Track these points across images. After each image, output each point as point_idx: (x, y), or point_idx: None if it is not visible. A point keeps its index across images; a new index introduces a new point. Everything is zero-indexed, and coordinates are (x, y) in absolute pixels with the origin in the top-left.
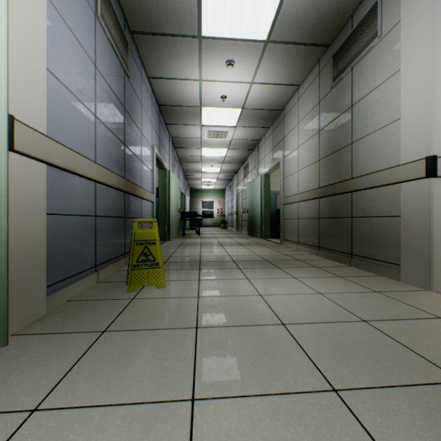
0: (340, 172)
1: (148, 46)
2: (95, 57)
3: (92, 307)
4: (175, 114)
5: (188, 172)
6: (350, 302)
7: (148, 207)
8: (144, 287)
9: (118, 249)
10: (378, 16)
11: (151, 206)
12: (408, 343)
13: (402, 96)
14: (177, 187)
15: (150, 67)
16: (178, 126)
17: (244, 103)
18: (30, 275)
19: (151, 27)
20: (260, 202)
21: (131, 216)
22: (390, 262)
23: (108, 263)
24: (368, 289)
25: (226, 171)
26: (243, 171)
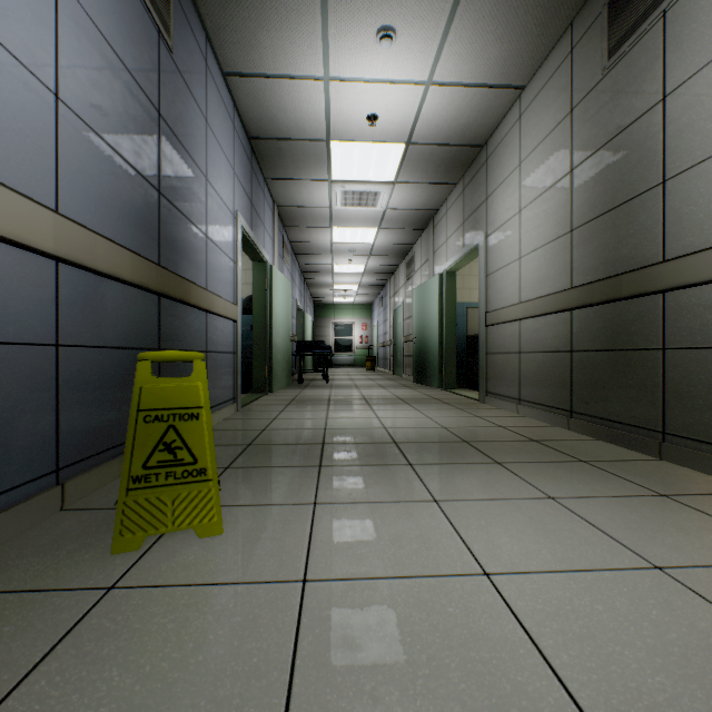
0: (630, 250)
1: None
2: None
3: None
4: (281, 158)
5: (310, 273)
6: None
7: (224, 329)
8: (166, 533)
9: None
10: None
11: (231, 328)
12: None
13: None
14: (287, 295)
15: (225, 49)
16: (288, 183)
17: (412, 130)
18: None
19: None
20: (437, 323)
21: (178, 346)
22: None
23: (105, 456)
24: None
25: (375, 272)
26: (405, 270)
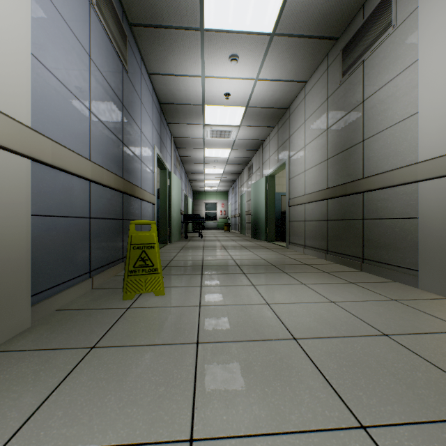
0: (350, 172)
1: (148, 40)
2: (89, 47)
3: (83, 318)
4: (177, 113)
5: (190, 174)
6: (367, 313)
7: (148, 208)
8: (141, 295)
9: (116, 252)
10: (393, 4)
11: (151, 208)
12: (441, 363)
13: (420, 89)
14: (179, 188)
15: (150, 63)
16: (180, 125)
17: (249, 100)
18: (11, 284)
19: (150, 18)
20: (264, 204)
21: (130, 218)
22: (406, 268)
23: (104, 268)
24: (384, 296)
25: (229, 173)
26: (247, 173)
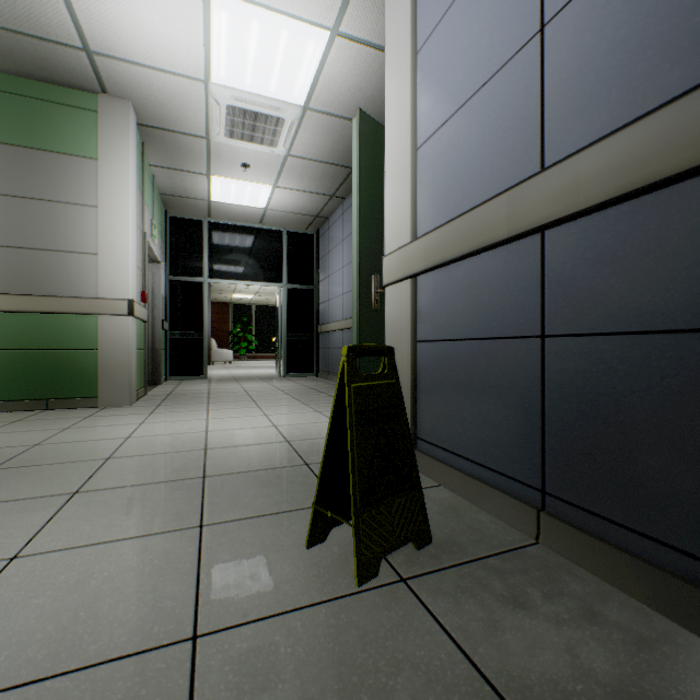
0: None
1: None
2: None
3: None
4: None
5: None
6: None
7: None
8: None
9: None
10: None
11: None
12: None
13: None
14: None
15: None
16: None
17: None
18: None
19: None
20: None
21: None
22: None
23: (651, 548)
24: None
25: None
26: None
